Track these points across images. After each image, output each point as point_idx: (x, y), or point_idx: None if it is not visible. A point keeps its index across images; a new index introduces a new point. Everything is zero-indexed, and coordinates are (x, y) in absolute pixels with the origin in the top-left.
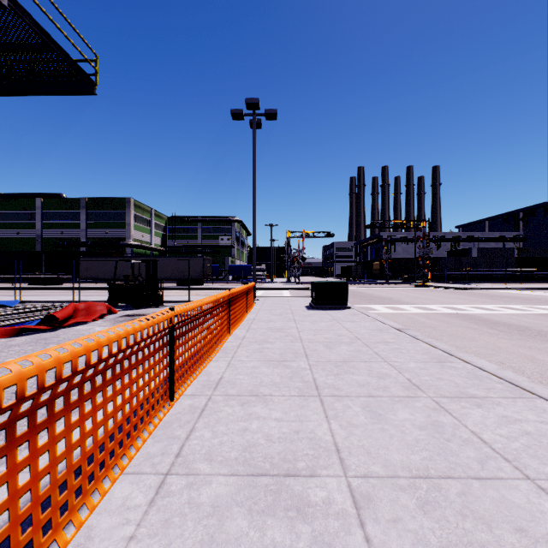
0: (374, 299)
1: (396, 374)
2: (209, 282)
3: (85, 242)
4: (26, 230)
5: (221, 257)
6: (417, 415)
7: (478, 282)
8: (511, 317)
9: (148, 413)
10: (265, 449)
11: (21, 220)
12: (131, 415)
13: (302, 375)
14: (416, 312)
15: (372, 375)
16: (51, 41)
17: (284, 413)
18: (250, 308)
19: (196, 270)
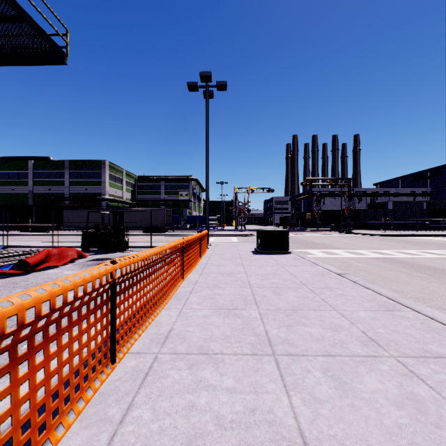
0: (309, 244)
1: (348, 325)
2: (170, 230)
3: (68, 197)
4: (20, 187)
5: (180, 209)
6: (387, 384)
7: (394, 229)
8: (433, 261)
9: (85, 379)
10: (214, 441)
11: (16, 178)
12: (47, 401)
13: (254, 326)
14: (348, 257)
15: (324, 326)
16: (23, 13)
17: (237, 379)
18: (203, 253)
19: (159, 219)
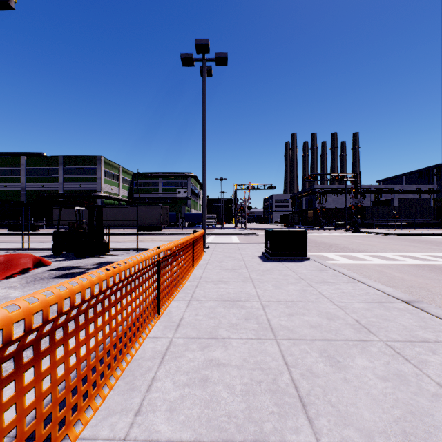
0: (321, 245)
1: None
2: (167, 228)
3: (61, 194)
4: (13, 184)
5: (178, 206)
6: None
7: (402, 228)
8: None
9: None
10: None
11: (8, 175)
12: None
13: None
14: (379, 263)
15: None
16: None
17: None
18: (198, 260)
19: (154, 217)
